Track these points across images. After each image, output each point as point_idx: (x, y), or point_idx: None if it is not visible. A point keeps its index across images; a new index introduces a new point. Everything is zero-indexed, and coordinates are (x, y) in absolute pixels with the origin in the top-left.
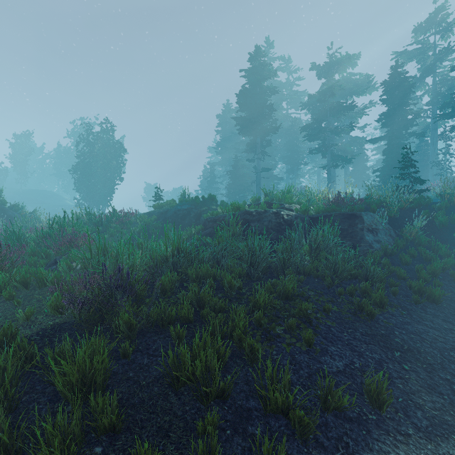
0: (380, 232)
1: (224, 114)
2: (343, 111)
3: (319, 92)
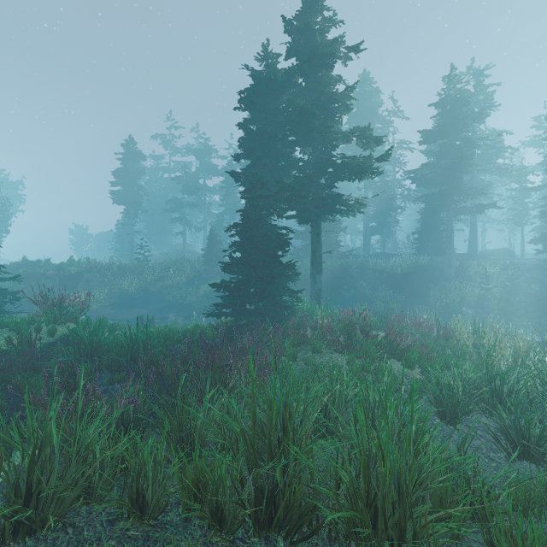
0: (94, 281)
1: None
2: (192, 193)
3: (174, 178)
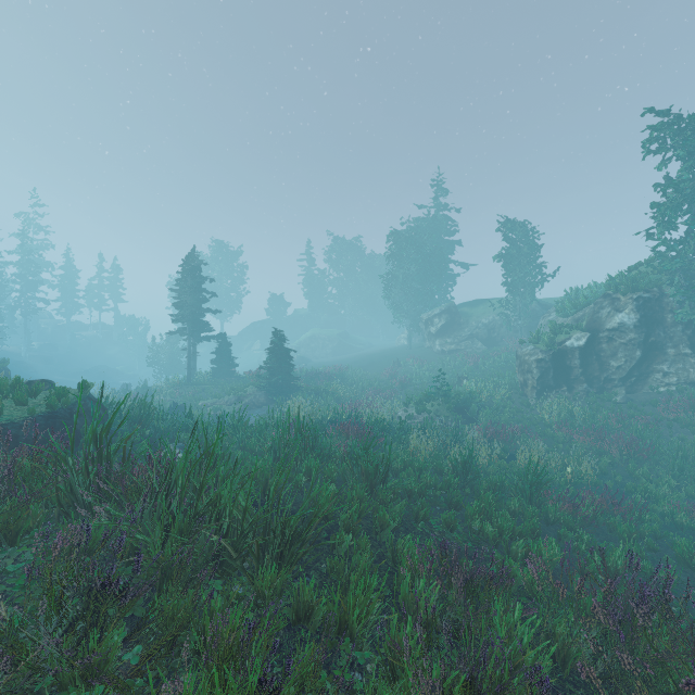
0: None
1: None
2: None
3: None
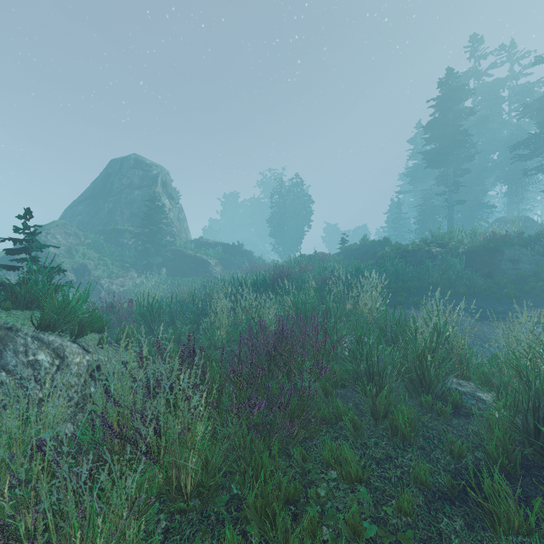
0: (523, 262)
1: (415, 137)
2: None
3: (536, 100)
